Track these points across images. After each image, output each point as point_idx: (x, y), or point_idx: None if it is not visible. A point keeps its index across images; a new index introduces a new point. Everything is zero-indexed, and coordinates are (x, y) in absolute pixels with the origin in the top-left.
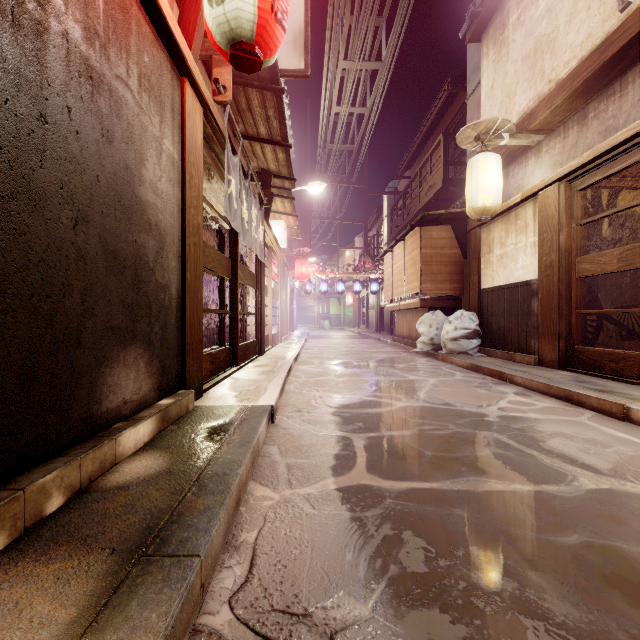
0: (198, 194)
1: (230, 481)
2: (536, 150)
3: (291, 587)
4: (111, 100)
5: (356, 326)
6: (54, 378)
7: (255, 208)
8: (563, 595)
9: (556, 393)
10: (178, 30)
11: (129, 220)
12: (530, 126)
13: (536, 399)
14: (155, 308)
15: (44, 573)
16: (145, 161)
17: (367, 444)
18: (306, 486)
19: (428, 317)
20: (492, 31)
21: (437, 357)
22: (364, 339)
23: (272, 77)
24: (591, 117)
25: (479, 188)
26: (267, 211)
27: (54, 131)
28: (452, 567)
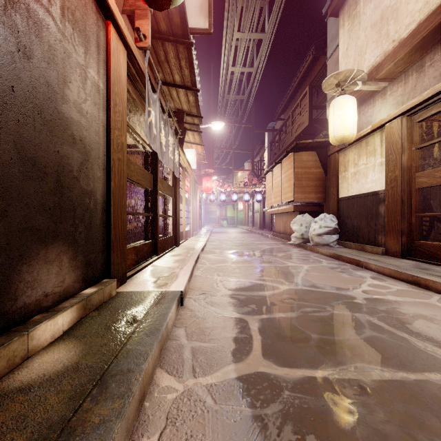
0: (122, 119)
1: (133, 380)
2: (382, 93)
3: None
4: (29, 19)
5: (245, 225)
6: None
7: (171, 136)
8: None
9: (405, 278)
10: None
11: (51, 132)
12: (378, 75)
13: (390, 283)
14: (79, 211)
15: None
16: (69, 83)
17: (261, 326)
18: (208, 374)
19: (299, 218)
20: (347, 8)
21: (306, 248)
22: (251, 234)
23: (183, 33)
24: (427, 66)
25: (339, 122)
26: (182, 141)
27: None
28: None
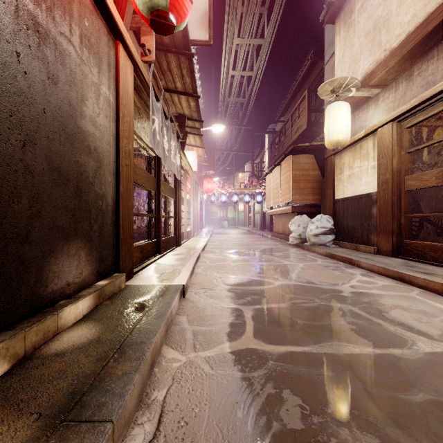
0: (129, 128)
1: (145, 349)
2: (375, 100)
3: None
4: (56, 51)
5: (246, 226)
6: (4, 267)
7: (173, 141)
8: None
9: (392, 274)
10: (112, 3)
11: (72, 145)
12: (371, 82)
13: (377, 279)
14: (94, 212)
15: None
16: (86, 101)
17: (254, 314)
18: (207, 350)
19: (297, 219)
20: (343, 16)
21: (304, 248)
22: (252, 235)
23: (185, 45)
24: (416, 75)
25: (334, 127)
26: (183, 144)
27: (4, 70)
28: (324, 424)
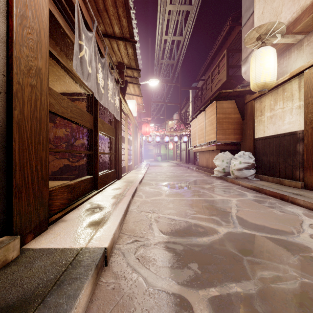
0: (38, 40)
1: None
2: (298, 45)
3: None
4: None
5: (174, 160)
6: None
7: (111, 82)
8: None
9: None
10: None
11: None
12: (295, 29)
13: None
14: None
15: None
16: None
17: None
18: None
19: (221, 155)
20: None
21: (227, 180)
22: (180, 167)
23: None
24: None
25: (261, 70)
26: (124, 92)
27: None
28: None
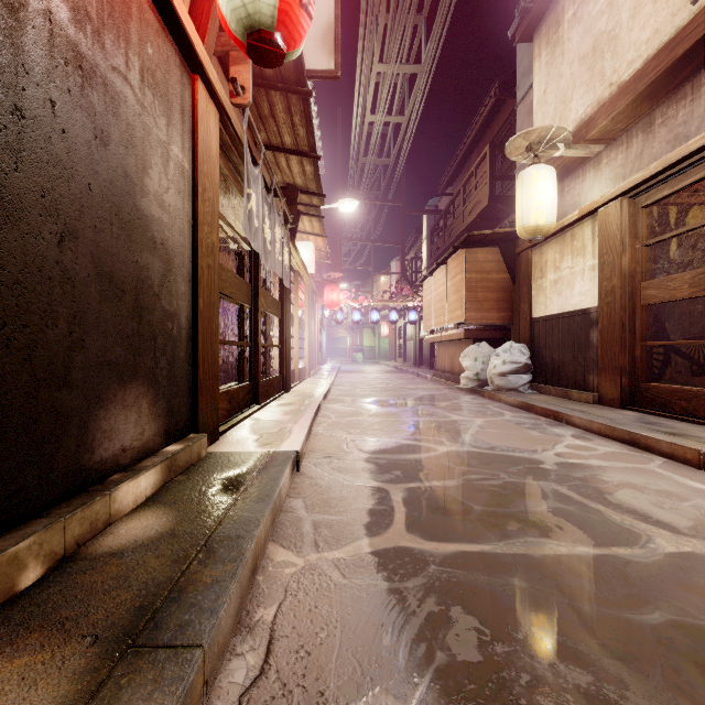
0: (212, 209)
1: (244, 546)
2: (595, 162)
3: (316, 682)
4: (106, 95)
5: (392, 359)
6: (33, 424)
7: (279, 227)
8: (650, 693)
9: (620, 436)
10: (188, 18)
11: (129, 237)
12: (588, 135)
13: (597, 443)
14: (161, 340)
15: (7, 671)
16: (149, 169)
17: (406, 497)
18: (335, 549)
19: (473, 349)
20: (545, 29)
21: (483, 394)
22: (401, 374)
23: (298, 78)
24: (658, 124)
25: (531, 205)
26: (293, 231)
27: (33, 128)
28: (512, 654)
